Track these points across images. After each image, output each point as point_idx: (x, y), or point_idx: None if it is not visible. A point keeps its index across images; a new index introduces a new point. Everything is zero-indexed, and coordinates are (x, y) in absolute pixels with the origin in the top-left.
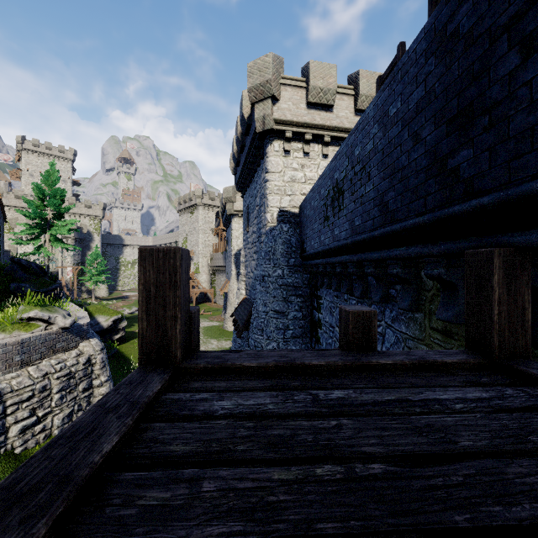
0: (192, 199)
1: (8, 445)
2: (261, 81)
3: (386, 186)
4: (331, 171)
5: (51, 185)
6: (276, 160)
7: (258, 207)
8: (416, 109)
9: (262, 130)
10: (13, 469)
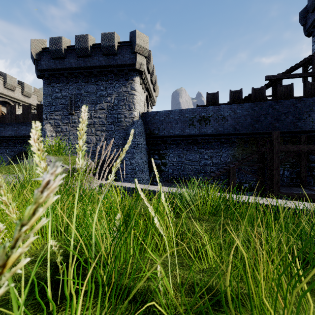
0: None
1: None
2: (144, 46)
3: (235, 124)
4: (198, 111)
5: None
6: (139, 86)
7: (112, 104)
8: (246, 115)
9: (139, 69)
10: None
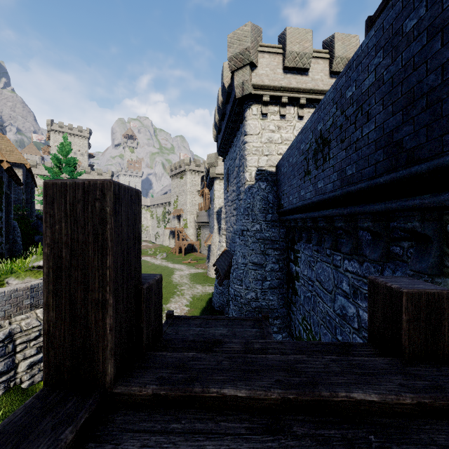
0: (182, 166)
1: (17, 379)
2: (240, 50)
3: (397, 121)
4: (313, 124)
5: (67, 155)
6: (254, 123)
7: (237, 168)
8: None
9: (241, 96)
10: (21, 401)
